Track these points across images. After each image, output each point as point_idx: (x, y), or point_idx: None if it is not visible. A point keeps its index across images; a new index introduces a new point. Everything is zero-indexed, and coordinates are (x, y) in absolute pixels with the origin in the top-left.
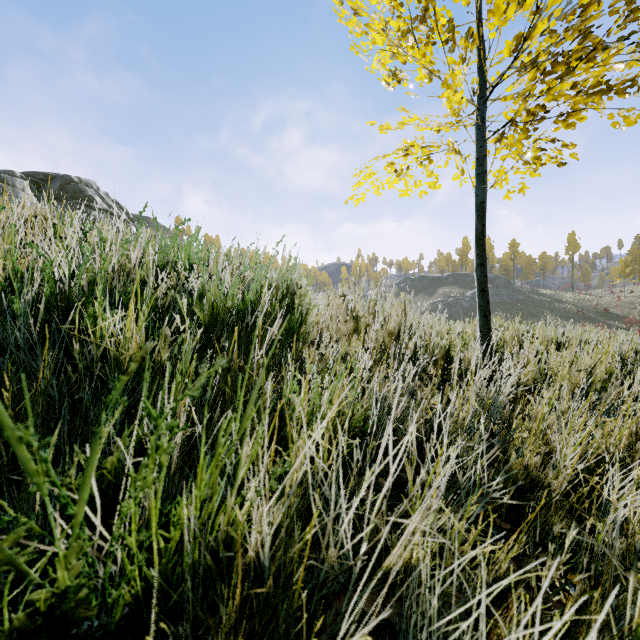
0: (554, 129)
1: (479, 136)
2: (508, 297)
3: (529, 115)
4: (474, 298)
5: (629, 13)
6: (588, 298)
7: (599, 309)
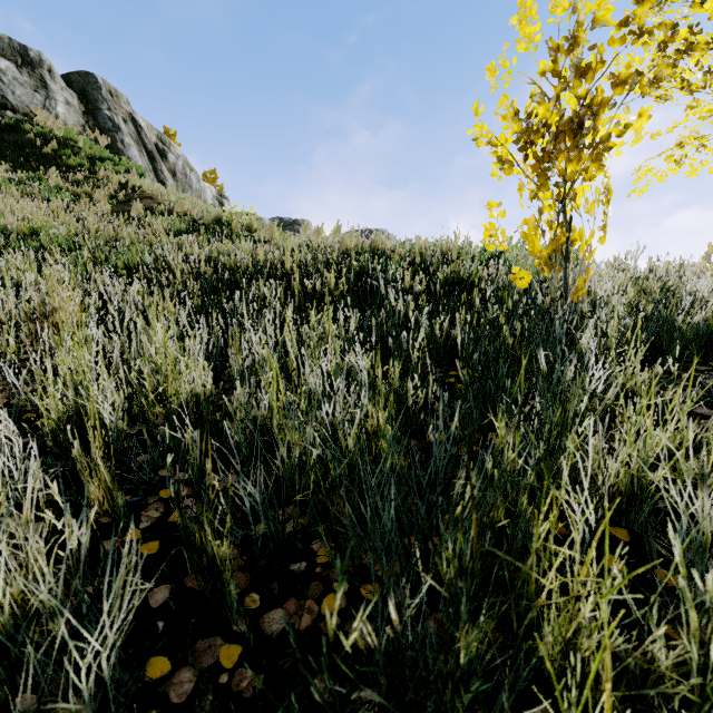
0: None
1: None
2: None
3: None
4: None
5: None
6: None
7: None
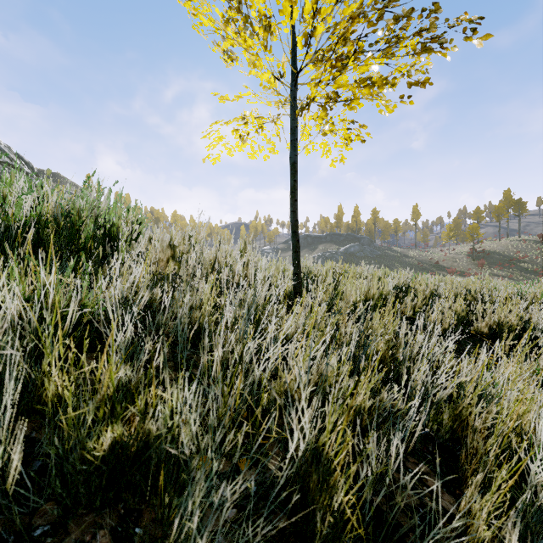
0: (343, 110)
1: (292, 111)
2: (370, 252)
3: (328, 99)
4: (345, 253)
5: (387, 30)
6: (426, 254)
7: (433, 262)
